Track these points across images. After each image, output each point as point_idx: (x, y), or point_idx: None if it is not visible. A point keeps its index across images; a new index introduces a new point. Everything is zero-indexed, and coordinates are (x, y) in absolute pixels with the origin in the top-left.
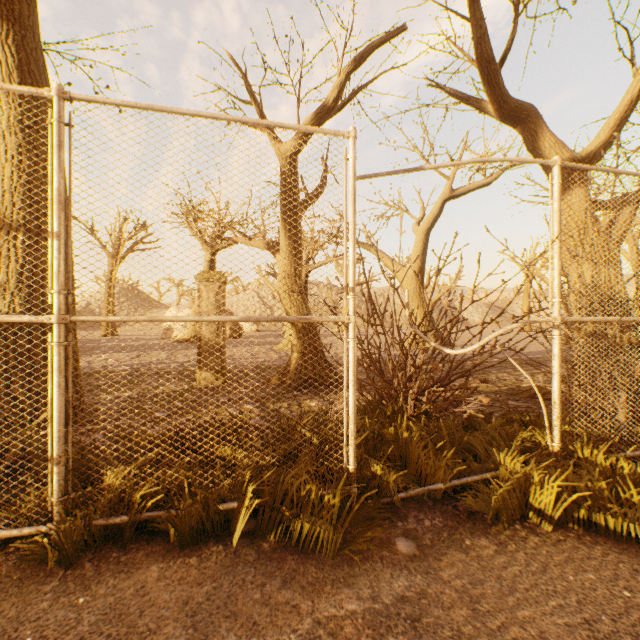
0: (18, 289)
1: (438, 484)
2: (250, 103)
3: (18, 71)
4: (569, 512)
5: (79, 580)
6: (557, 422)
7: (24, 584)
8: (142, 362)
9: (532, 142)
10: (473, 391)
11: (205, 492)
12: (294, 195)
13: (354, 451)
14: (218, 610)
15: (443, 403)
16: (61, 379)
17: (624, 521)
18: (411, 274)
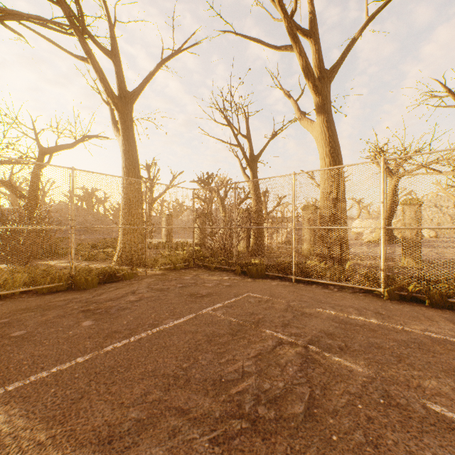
0: (330, 216)
1: None
2: (446, 96)
3: (327, 132)
4: None
5: (396, 303)
6: None
7: (379, 299)
8: (355, 251)
9: None
10: None
11: (439, 292)
12: None
13: None
14: (454, 319)
15: None
16: (383, 245)
17: None
18: None
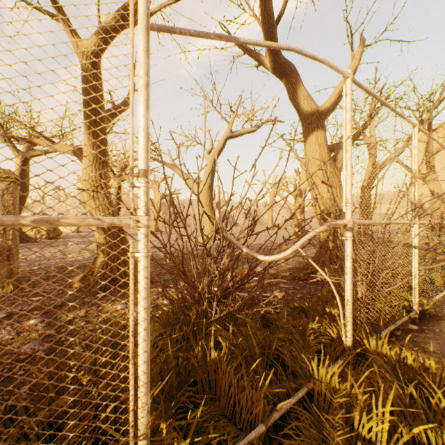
0: None
1: (259, 428)
2: None
3: None
4: (393, 432)
5: None
6: (350, 318)
7: None
8: None
9: (293, 92)
10: (267, 286)
11: None
12: (98, 99)
13: (147, 433)
14: None
15: (243, 301)
16: None
17: (443, 434)
18: (204, 189)
